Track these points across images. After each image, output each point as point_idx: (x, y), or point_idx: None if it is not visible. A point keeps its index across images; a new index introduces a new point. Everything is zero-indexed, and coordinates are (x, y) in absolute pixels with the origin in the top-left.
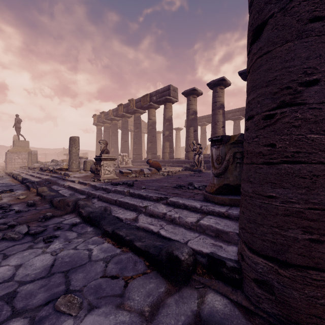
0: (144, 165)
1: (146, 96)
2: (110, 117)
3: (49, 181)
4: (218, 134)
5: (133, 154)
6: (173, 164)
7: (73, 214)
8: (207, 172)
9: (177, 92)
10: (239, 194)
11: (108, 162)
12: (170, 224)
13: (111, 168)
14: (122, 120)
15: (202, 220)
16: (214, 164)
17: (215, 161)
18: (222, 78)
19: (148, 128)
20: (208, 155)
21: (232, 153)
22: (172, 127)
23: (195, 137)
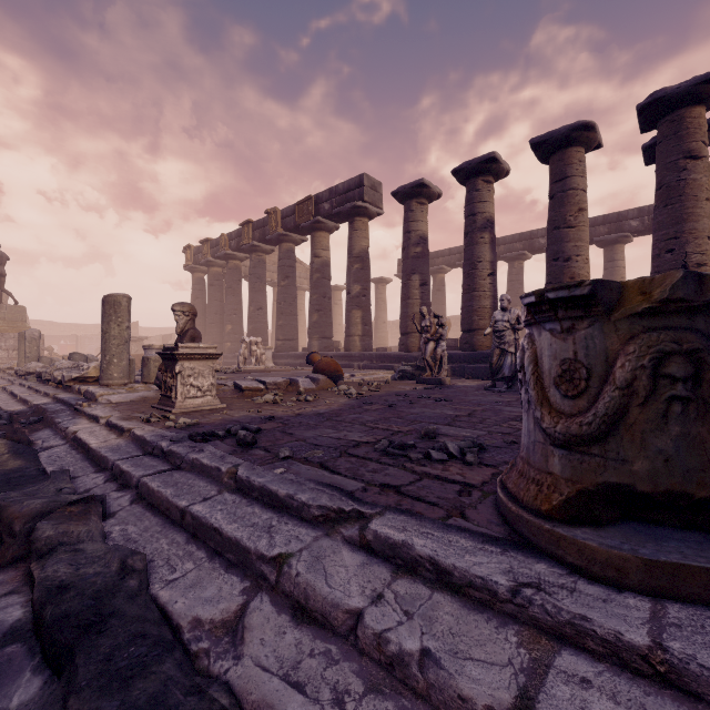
0: (303, 366)
1: (307, 201)
2: (223, 251)
3: (40, 414)
4: (479, 292)
5: (276, 339)
6: (372, 363)
7: (20, 570)
8: (456, 385)
9: (380, 193)
10: (660, 521)
11: (198, 365)
12: (384, 689)
13: (207, 380)
14: (252, 258)
15: (548, 705)
16: (546, 394)
17: (551, 382)
18: (491, 156)
19: (311, 278)
20: (454, 342)
21: (647, 354)
22: (368, 276)
23: (424, 298)
